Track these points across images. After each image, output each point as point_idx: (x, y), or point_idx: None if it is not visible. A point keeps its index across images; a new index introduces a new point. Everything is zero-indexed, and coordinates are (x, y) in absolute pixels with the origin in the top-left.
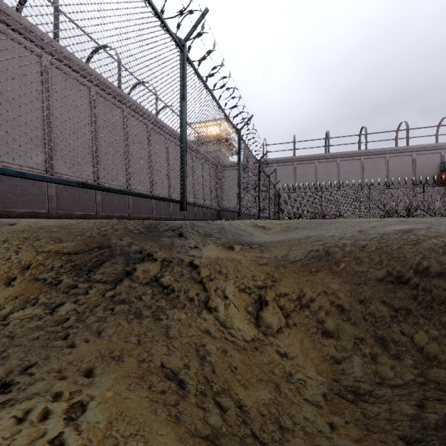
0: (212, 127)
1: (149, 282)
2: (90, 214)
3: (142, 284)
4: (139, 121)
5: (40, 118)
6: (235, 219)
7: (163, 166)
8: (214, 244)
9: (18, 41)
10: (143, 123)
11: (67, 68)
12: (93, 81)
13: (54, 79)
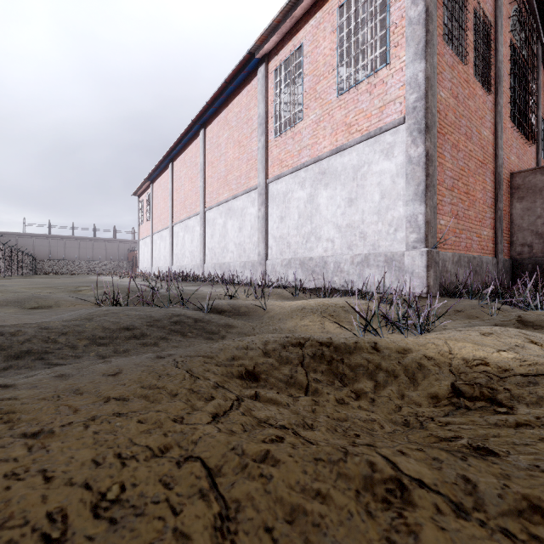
0: None
1: None
2: None
3: None
4: None
5: None
6: None
7: None
8: None
9: None
10: None
11: None
12: None
13: None
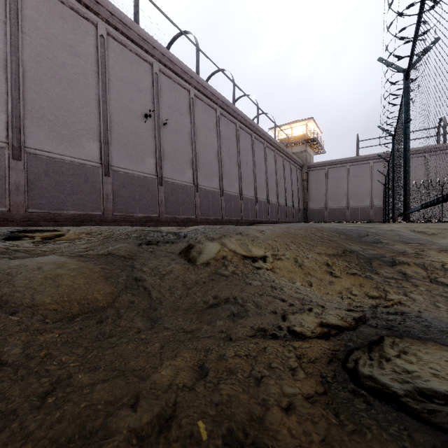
0: (297, 128)
1: (431, 281)
2: (218, 218)
3: (428, 282)
4: (246, 132)
5: (189, 141)
6: (323, 221)
7: (262, 171)
8: (431, 250)
9: (178, 82)
10: (249, 134)
11: (203, 96)
12: (218, 103)
13: (196, 107)
